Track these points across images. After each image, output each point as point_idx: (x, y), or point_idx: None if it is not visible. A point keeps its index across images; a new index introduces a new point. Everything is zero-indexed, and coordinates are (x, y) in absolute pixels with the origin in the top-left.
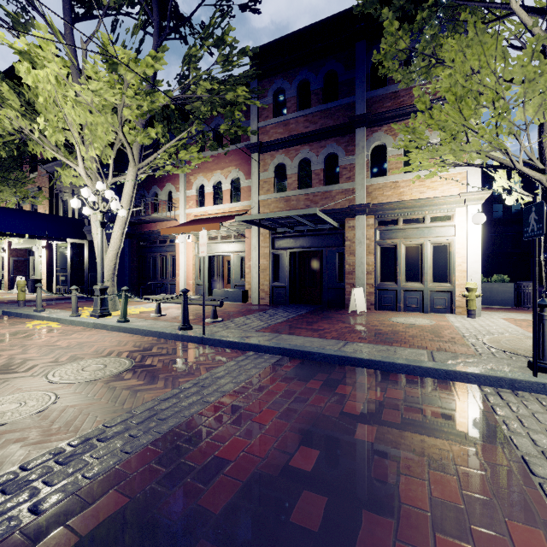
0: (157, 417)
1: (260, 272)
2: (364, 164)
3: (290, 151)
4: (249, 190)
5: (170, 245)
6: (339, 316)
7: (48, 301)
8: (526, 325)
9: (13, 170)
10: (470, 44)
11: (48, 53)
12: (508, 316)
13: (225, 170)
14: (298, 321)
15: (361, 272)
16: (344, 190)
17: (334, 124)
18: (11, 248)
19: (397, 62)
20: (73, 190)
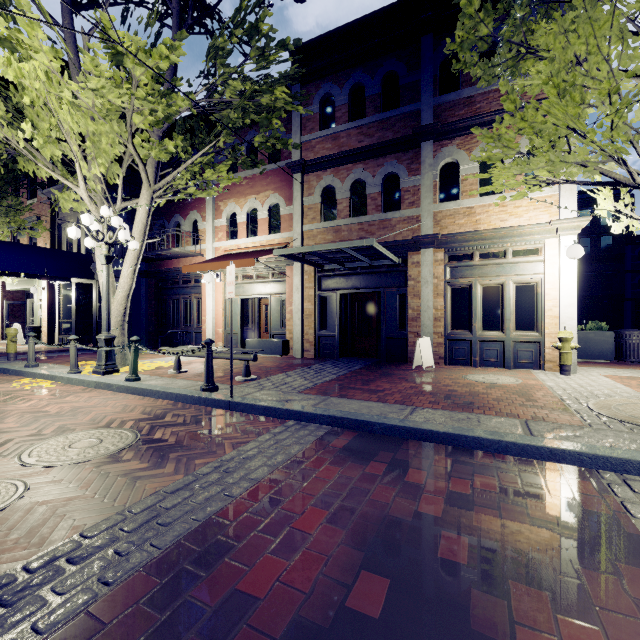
0: (159, 521)
1: (303, 318)
2: (431, 186)
3: (340, 171)
4: (290, 218)
5: (195, 286)
6: (402, 373)
7: (46, 353)
8: (635, 384)
9: (6, 195)
10: (570, 28)
11: (34, 40)
12: (610, 373)
13: (261, 195)
14: (351, 380)
15: (427, 318)
16: (407, 217)
17: (394, 137)
18: (5, 289)
19: (475, 54)
20: (78, 219)
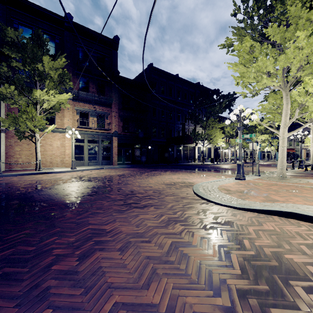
0: None
1: None
2: None
3: None
4: None
5: None
6: None
7: None
8: None
9: None
10: None
11: None
12: None
13: None
14: None
15: None
16: None
17: None
18: None
19: None
20: None
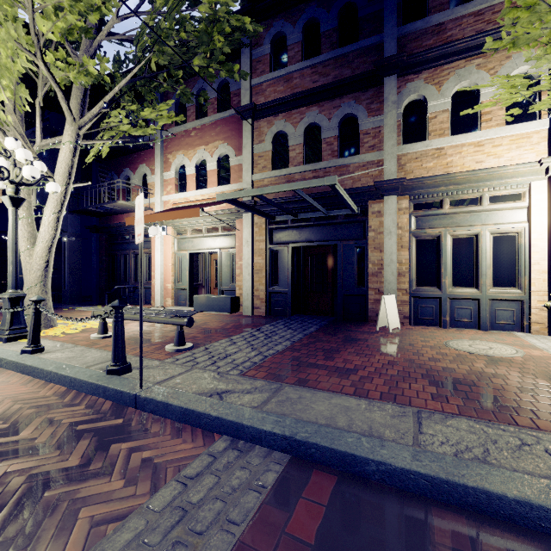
0: None
1: (253, 273)
2: (395, 125)
3: (292, 115)
4: (240, 169)
5: (145, 241)
6: (366, 337)
7: None
8: None
9: None
10: None
11: None
12: None
13: (210, 145)
14: (309, 348)
15: (390, 273)
16: (366, 163)
17: (353, 74)
18: None
19: None
20: None
